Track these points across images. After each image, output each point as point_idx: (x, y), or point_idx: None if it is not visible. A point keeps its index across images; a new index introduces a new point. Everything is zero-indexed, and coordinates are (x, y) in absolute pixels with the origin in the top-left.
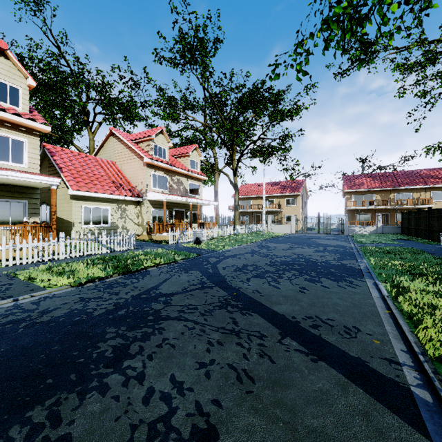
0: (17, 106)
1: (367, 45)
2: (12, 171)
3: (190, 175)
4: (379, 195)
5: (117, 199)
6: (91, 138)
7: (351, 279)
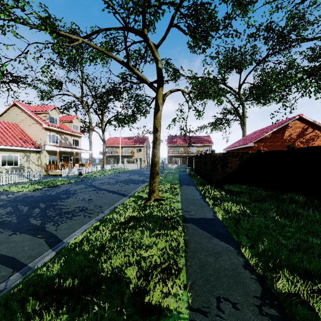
0: None
1: (175, 71)
2: None
3: (74, 134)
4: (183, 148)
5: (23, 149)
6: None
7: (140, 183)
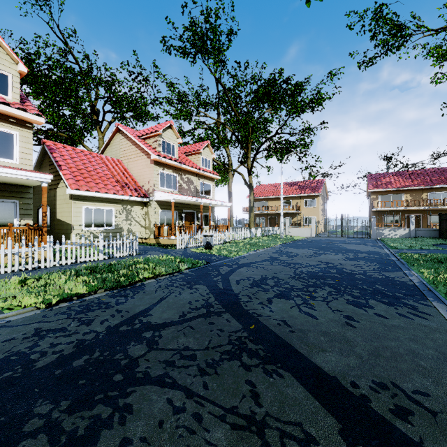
0: (6, 94)
1: (397, 29)
2: None
3: (202, 174)
4: (409, 195)
5: (121, 199)
6: (100, 138)
7: (412, 302)
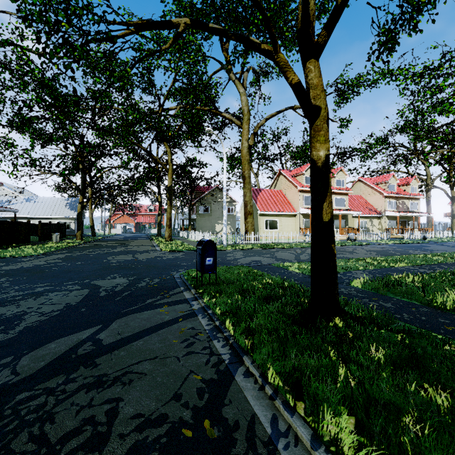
0: (343, 186)
1: None
2: (351, 211)
3: (411, 197)
4: None
5: (369, 216)
6: None
7: None
